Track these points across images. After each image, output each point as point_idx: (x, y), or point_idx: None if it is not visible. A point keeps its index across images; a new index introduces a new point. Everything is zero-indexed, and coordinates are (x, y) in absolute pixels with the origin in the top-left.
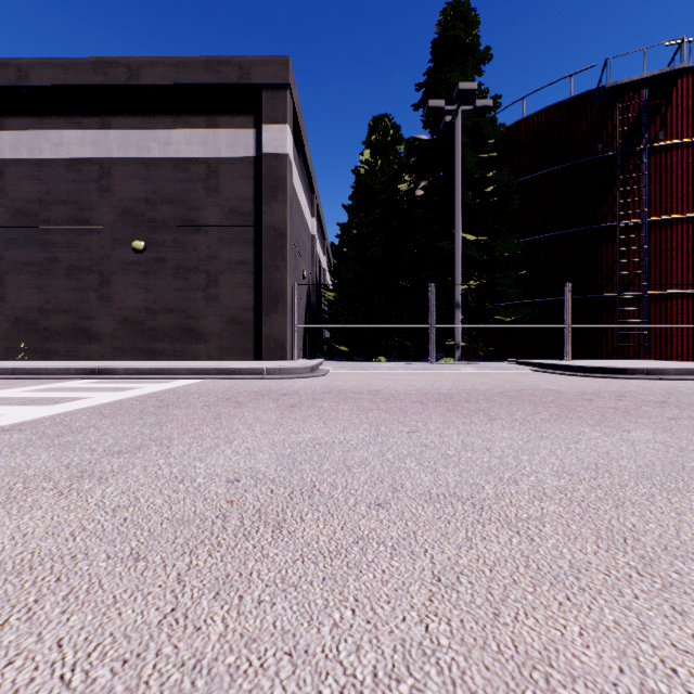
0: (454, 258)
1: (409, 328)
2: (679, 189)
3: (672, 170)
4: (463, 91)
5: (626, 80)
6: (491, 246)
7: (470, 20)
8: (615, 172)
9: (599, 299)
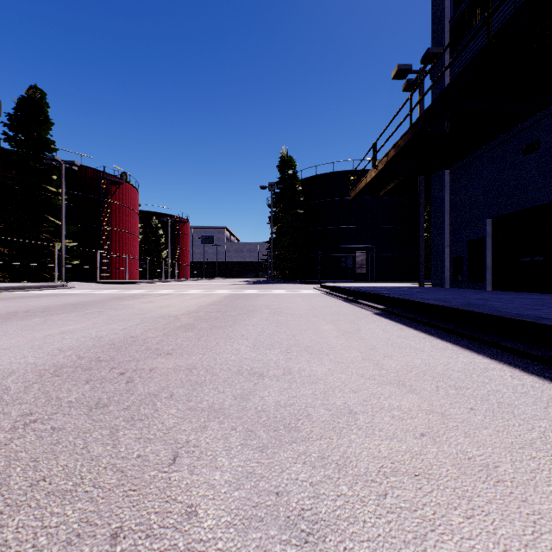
0: (62, 233)
1: (15, 264)
2: (117, 219)
3: (115, 212)
4: (75, 164)
5: (110, 178)
6: (59, 226)
7: (46, 103)
8: (99, 206)
9: (93, 256)
